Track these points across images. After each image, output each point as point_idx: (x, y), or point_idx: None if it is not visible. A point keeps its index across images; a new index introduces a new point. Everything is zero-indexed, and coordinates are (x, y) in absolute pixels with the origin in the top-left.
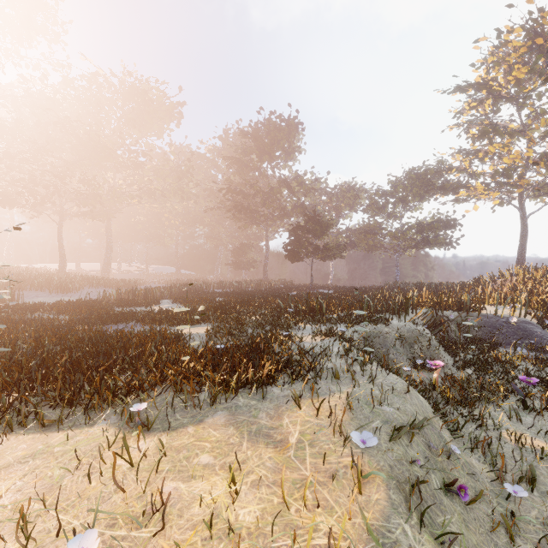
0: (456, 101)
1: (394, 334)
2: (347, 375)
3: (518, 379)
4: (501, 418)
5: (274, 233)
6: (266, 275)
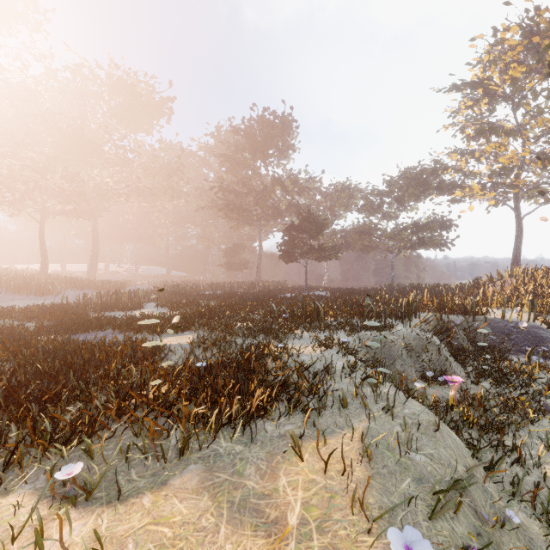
0: (452, 100)
1: (400, 342)
2: (356, 401)
3: (541, 394)
4: (536, 447)
5: (267, 233)
6: (259, 276)
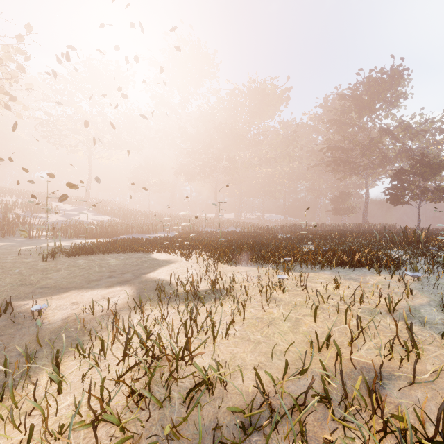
0: None
1: None
2: (427, 272)
3: None
4: None
5: (374, 180)
6: (366, 219)
